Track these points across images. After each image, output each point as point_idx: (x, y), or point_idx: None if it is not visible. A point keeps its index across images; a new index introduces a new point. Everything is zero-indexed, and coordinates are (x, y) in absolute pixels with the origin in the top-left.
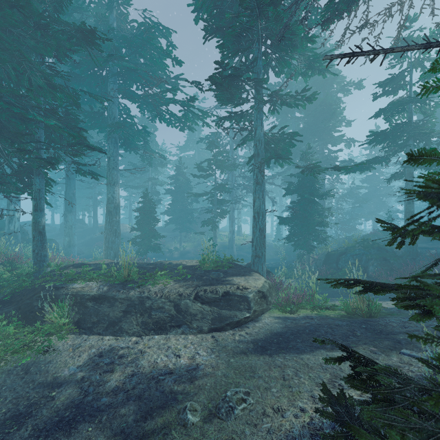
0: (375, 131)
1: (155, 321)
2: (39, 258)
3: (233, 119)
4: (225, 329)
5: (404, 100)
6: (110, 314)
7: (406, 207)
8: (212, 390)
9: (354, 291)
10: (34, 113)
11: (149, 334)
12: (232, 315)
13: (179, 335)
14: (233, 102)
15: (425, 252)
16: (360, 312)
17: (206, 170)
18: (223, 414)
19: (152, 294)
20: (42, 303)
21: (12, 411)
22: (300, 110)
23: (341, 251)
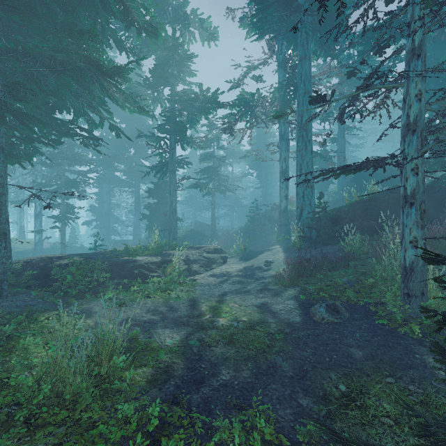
0: (206, 169)
1: (203, 264)
2: (9, 254)
3: (150, 137)
4: (226, 261)
5: (215, 156)
6: (182, 267)
7: (213, 211)
8: (261, 263)
9: (237, 244)
10: (96, 104)
11: (208, 269)
12: (225, 255)
13: (217, 266)
14: (165, 132)
15: (218, 234)
16: (243, 250)
17: (56, 158)
18: (272, 261)
19: (187, 255)
20: (140, 270)
21: (234, 284)
22: (122, 121)
23: (183, 237)
